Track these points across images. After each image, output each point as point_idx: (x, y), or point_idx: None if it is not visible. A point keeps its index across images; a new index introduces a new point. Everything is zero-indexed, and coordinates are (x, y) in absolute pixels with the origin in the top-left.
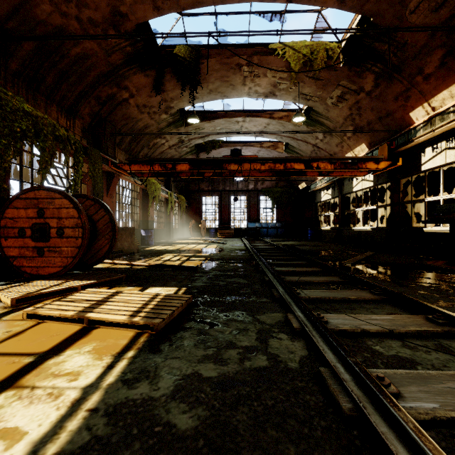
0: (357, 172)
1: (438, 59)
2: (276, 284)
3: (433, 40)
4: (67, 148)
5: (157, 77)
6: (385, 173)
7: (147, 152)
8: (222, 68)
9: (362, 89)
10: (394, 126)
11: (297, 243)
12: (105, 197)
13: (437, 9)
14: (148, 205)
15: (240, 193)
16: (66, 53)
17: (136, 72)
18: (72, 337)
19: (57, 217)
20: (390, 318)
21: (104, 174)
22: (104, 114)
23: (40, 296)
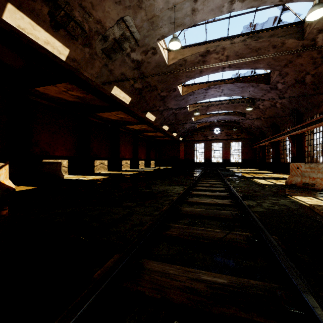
0: None
1: None
2: (257, 221)
3: None
4: None
5: None
6: None
7: None
8: None
9: None
10: None
11: None
12: None
13: None
14: None
15: None
16: None
17: None
18: None
19: None
20: (201, 201)
21: None
22: None
23: None
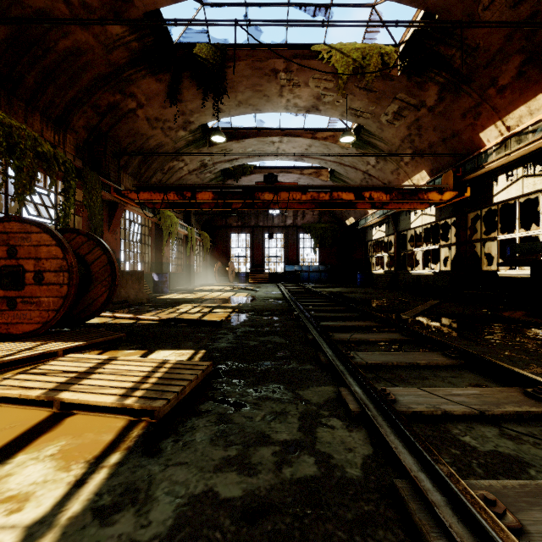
0: (417, 204)
1: (515, 67)
2: (323, 344)
3: (510, 43)
4: (54, 168)
5: (172, 83)
6: (450, 206)
7: (161, 178)
8: (253, 74)
9: (424, 103)
10: (460, 150)
11: (345, 290)
12: (106, 232)
13: (516, 5)
14: (162, 243)
15: (276, 229)
16: (52, 46)
17: (145, 76)
18: (33, 430)
19: (35, 258)
20: (477, 392)
21: (105, 204)
22: (104, 128)
23: (2, 364)
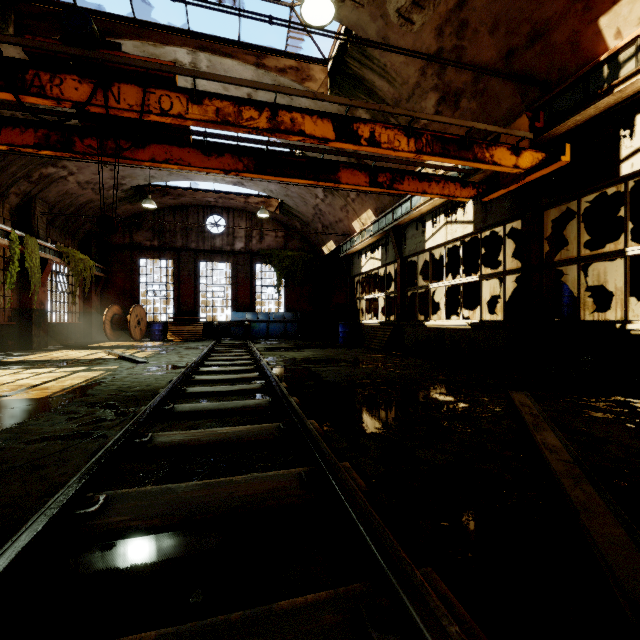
0: (456, 188)
1: None
2: None
3: None
4: None
5: None
6: (506, 200)
7: None
8: None
9: None
10: (542, 74)
11: (318, 355)
12: None
13: None
14: None
15: (218, 255)
16: None
17: None
18: None
19: None
20: None
21: None
22: None
23: None
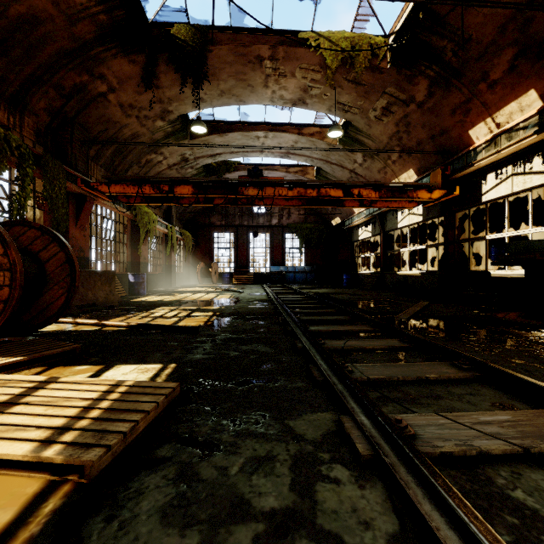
0: (406, 203)
1: (507, 61)
2: (315, 354)
3: (503, 35)
4: (5, 152)
5: (147, 65)
6: (437, 206)
7: (138, 171)
8: (237, 61)
9: (413, 99)
10: (449, 148)
11: (331, 291)
12: (73, 228)
13: None
14: (139, 241)
15: (261, 229)
16: (1, 11)
17: (116, 55)
18: None
19: None
20: (509, 418)
21: (71, 197)
22: (70, 113)
23: None
